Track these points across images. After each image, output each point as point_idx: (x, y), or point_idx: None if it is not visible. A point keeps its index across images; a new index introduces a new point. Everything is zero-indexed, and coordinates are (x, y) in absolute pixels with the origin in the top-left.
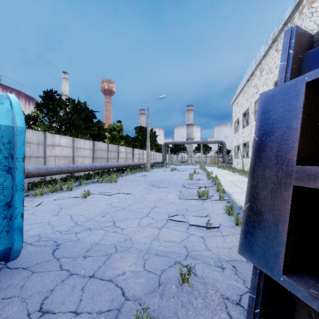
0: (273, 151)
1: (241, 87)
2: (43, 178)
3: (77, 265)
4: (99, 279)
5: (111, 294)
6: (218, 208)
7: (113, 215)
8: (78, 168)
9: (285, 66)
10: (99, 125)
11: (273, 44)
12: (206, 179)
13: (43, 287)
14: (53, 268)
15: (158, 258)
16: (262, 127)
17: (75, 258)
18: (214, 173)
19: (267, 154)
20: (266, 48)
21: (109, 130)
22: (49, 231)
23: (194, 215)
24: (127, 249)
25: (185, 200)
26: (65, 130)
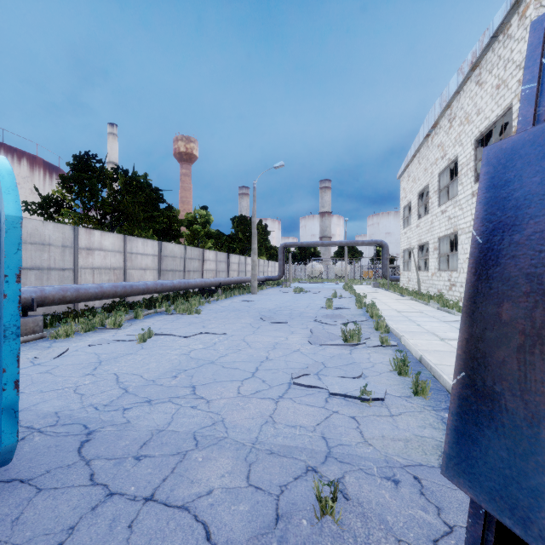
0: (521, 266)
1: (415, 149)
2: (72, 305)
3: (122, 475)
4: (163, 505)
5: (185, 538)
6: (379, 361)
7: (192, 375)
8: (133, 289)
9: (535, 92)
10: (170, 214)
11: (473, 72)
12: (355, 307)
13: (56, 521)
14: (77, 482)
15: (274, 460)
16: (491, 215)
17: (119, 460)
18: (369, 297)
19: (506, 271)
20: (460, 80)
21: (188, 223)
22: (75, 405)
23: (337, 375)
24: (217, 442)
25: (319, 345)
26: (111, 223)
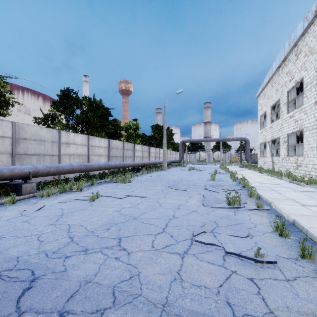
0: None
1: (269, 77)
2: (58, 176)
3: None
4: None
5: None
6: (259, 222)
7: (120, 228)
8: (91, 167)
9: None
10: (115, 124)
11: (316, 18)
12: (231, 180)
13: None
14: None
15: None
16: None
17: (45, 315)
18: (238, 173)
19: None
20: (305, 25)
21: (126, 129)
22: (33, 251)
23: (228, 233)
24: (132, 300)
25: (210, 207)
26: (81, 129)
